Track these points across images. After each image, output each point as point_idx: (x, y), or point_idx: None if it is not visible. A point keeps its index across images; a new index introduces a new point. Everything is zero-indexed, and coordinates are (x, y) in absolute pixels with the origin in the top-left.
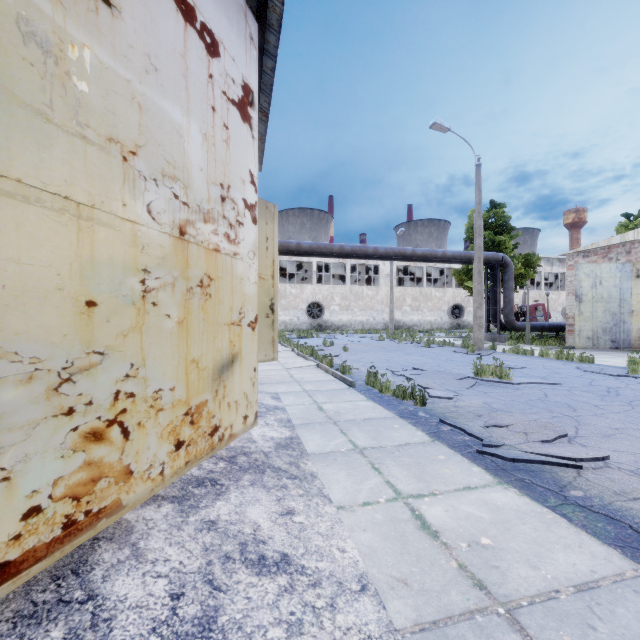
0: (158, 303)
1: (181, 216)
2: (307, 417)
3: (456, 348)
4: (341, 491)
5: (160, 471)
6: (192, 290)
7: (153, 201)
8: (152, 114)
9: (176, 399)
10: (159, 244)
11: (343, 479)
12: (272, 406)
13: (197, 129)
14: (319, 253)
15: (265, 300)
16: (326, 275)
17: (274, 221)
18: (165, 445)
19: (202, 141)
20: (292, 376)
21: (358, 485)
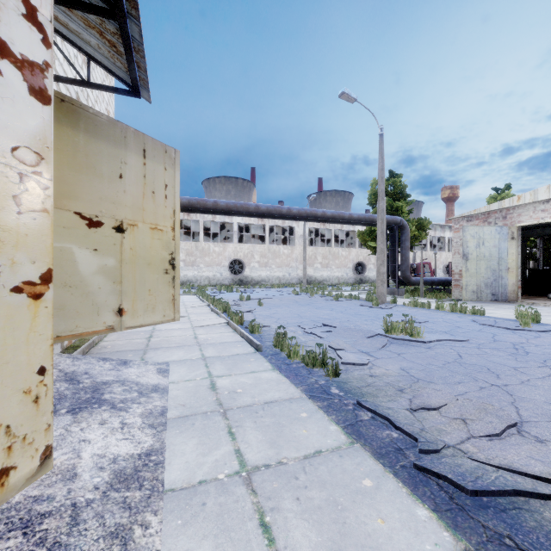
0: None
1: None
2: (191, 403)
3: (361, 301)
4: None
5: None
6: None
7: None
8: None
9: None
10: None
11: None
12: (150, 386)
13: None
14: (236, 212)
15: (163, 254)
16: (248, 235)
17: (175, 167)
18: None
19: None
20: (196, 337)
21: None
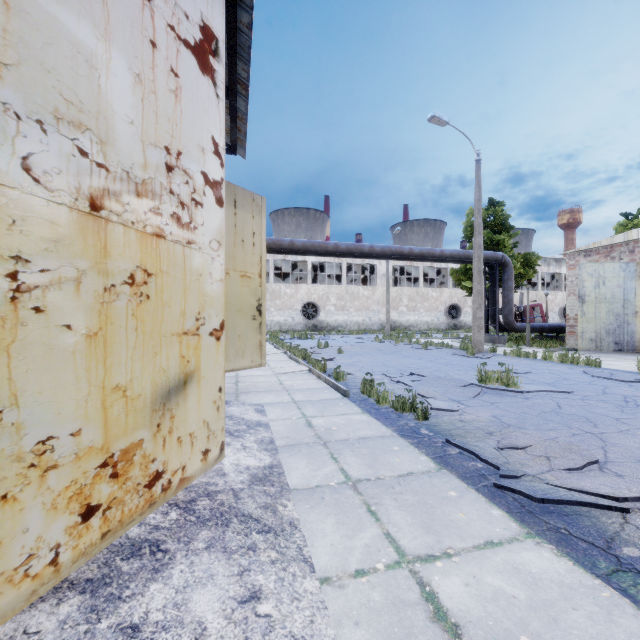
0: (46, 308)
1: (93, 182)
2: (293, 436)
3: (455, 350)
4: (327, 551)
5: (51, 559)
6: (115, 289)
7: (35, 153)
8: (33, 21)
9: (83, 447)
10: (48, 220)
11: (331, 530)
12: (254, 422)
13: (124, 64)
14: (313, 251)
15: (251, 301)
16: (322, 275)
17: (262, 215)
18: (61, 518)
19: (133, 83)
20: (281, 383)
21: (350, 540)
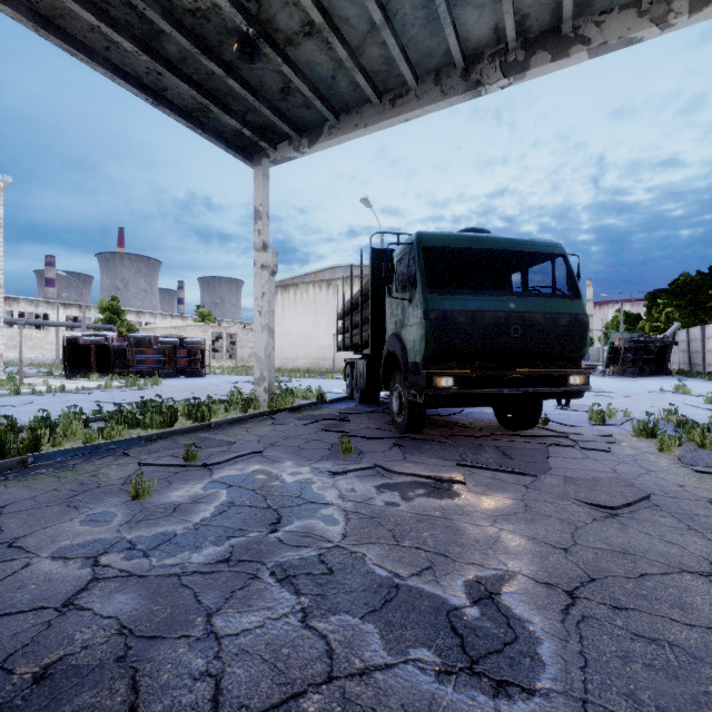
0: None
1: None
2: None
3: None
4: None
5: None
6: None
7: None
8: None
9: None
10: None
11: None
12: None
13: None
14: None
15: None
16: None
17: None
18: None
19: None
20: None
21: None
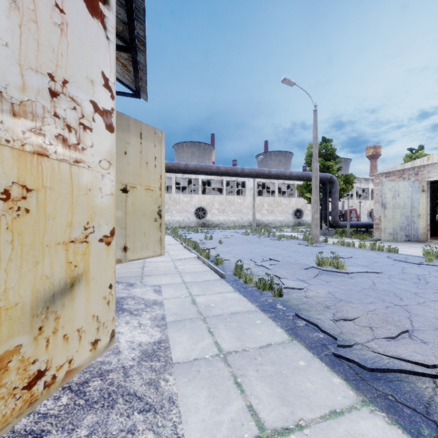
0: None
1: None
2: (180, 312)
3: (299, 241)
4: (198, 427)
5: None
6: None
7: None
8: None
9: None
10: None
11: (203, 404)
12: (151, 301)
13: None
14: (201, 172)
15: (153, 207)
16: (209, 188)
17: (161, 144)
18: None
19: (8, 8)
20: (176, 267)
21: (218, 414)
